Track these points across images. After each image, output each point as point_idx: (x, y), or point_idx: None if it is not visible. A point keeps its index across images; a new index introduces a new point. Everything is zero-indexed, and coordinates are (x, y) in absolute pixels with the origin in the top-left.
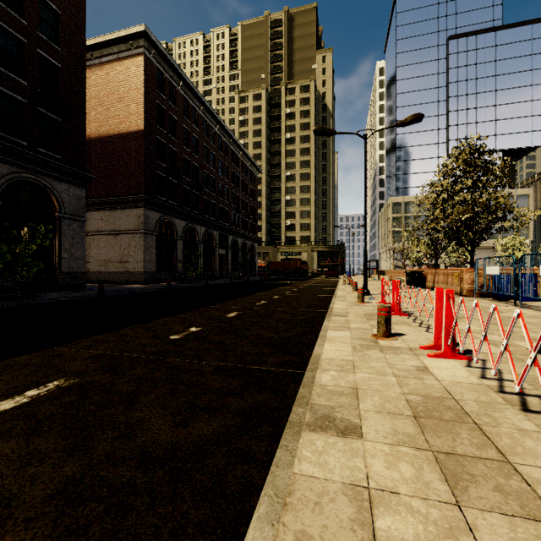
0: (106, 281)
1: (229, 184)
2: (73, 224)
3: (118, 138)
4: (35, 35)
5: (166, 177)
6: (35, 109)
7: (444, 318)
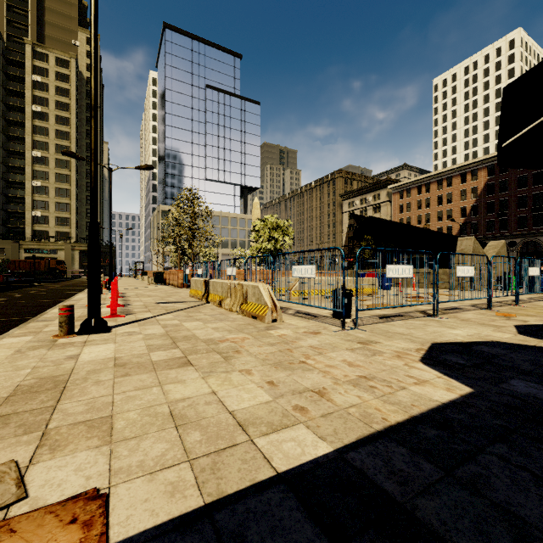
0: None
1: None
2: None
3: None
4: None
5: None
6: None
7: None
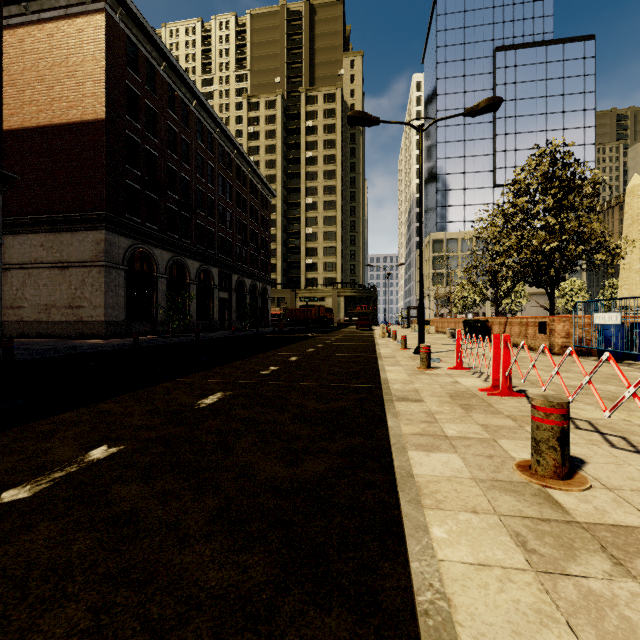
0: (49, 335)
1: (233, 208)
2: None
3: (67, 129)
4: None
5: (142, 190)
6: None
7: None
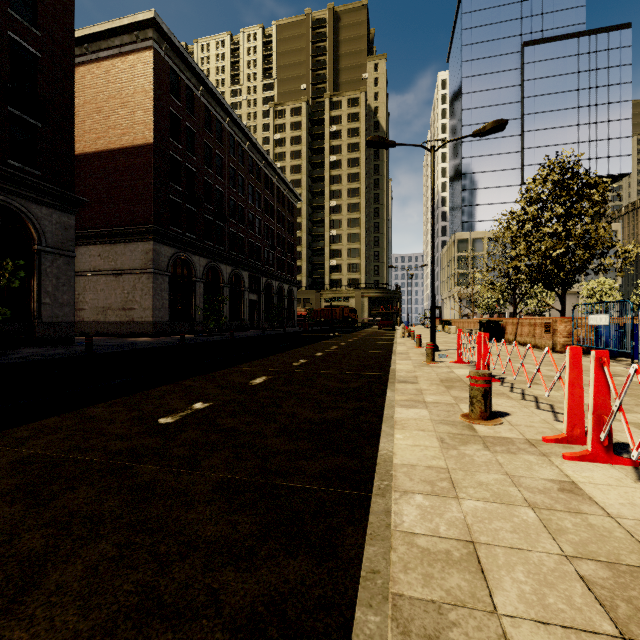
0: (106, 334)
1: (262, 215)
2: (58, 260)
3: (121, 153)
4: (4, 12)
5: (182, 204)
6: (5, 109)
7: (590, 396)
